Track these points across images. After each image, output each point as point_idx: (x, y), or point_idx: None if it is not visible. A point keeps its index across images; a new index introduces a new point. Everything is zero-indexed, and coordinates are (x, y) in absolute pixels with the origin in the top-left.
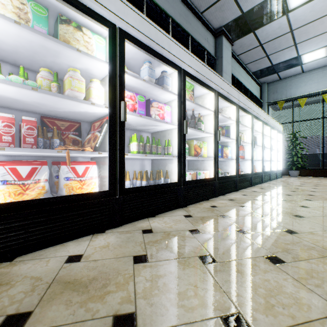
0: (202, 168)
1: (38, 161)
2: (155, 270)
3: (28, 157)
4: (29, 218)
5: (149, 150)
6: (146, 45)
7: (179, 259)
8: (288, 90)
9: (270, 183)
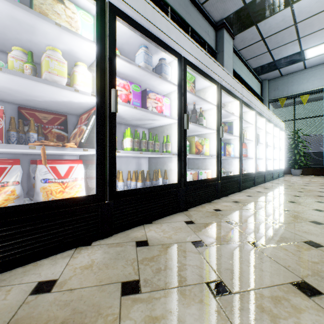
0: (203, 167)
1: (7, 160)
2: (149, 307)
3: (2, 155)
4: None
5: (145, 147)
6: (141, 25)
7: (181, 288)
8: (290, 86)
9: (273, 183)
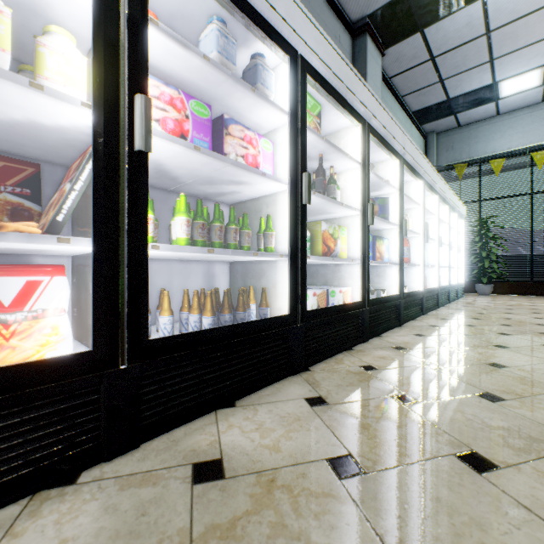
0: (335, 282)
1: None
2: None
3: None
4: None
5: (220, 240)
6: None
7: None
8: (473, 145)
9: (452, 308)
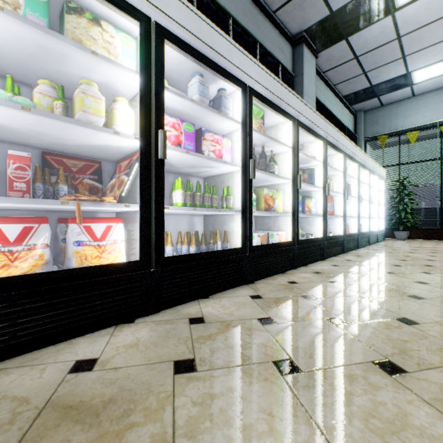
0: (275, 228)
1: (33, 217)
2: (206, 384)
3: (23, 212)
4: (17, 303)
5: (200, 202)
6: (195, 49)
7: (243, 367)
8: (393, 120)
9: (369, 249)
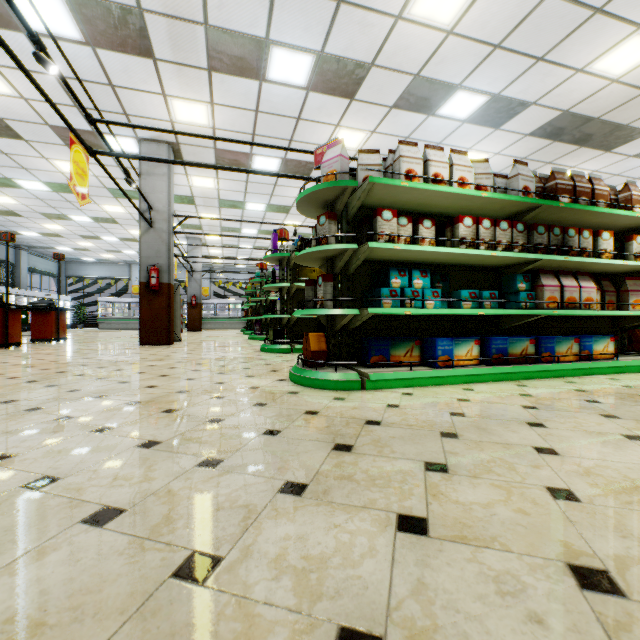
0: None
1: None
2: None
3: None
4: None
5: None
6: None
7: None
8: (81, 270)
9: None
